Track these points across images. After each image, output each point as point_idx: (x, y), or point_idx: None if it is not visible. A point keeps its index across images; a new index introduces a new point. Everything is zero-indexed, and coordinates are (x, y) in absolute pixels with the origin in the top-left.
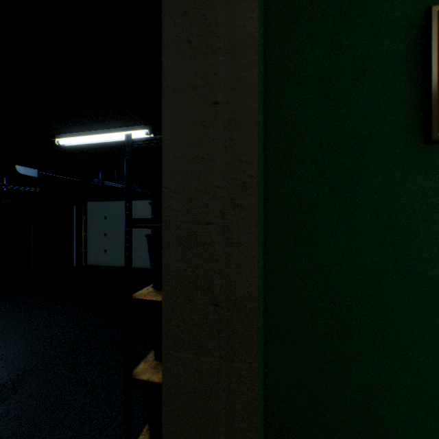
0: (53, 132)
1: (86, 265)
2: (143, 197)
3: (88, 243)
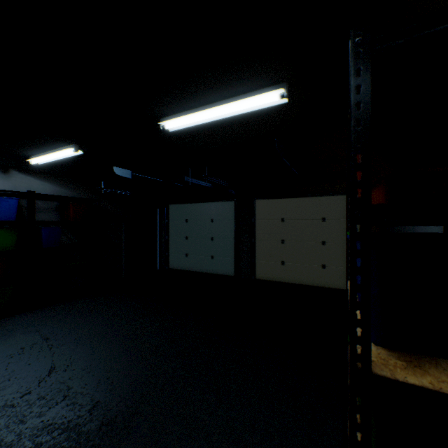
0: (159, 113)
1: (168, 268)
2: (225, 198)
3: (170, 246)
